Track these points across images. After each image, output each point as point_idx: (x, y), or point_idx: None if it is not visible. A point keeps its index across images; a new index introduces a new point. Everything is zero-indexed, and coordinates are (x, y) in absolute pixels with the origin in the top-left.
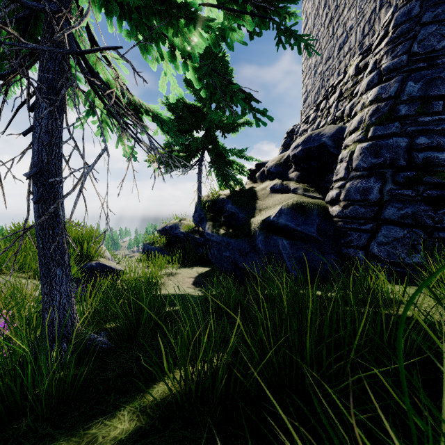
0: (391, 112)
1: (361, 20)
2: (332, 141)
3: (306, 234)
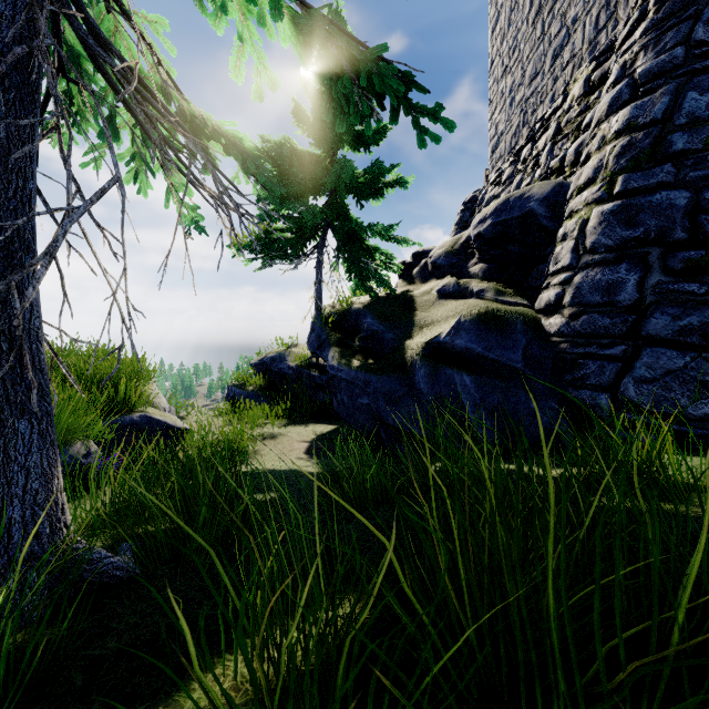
0: (657, 147)
1: (594, 4)
2: (546, 207)
3: (505, 365)
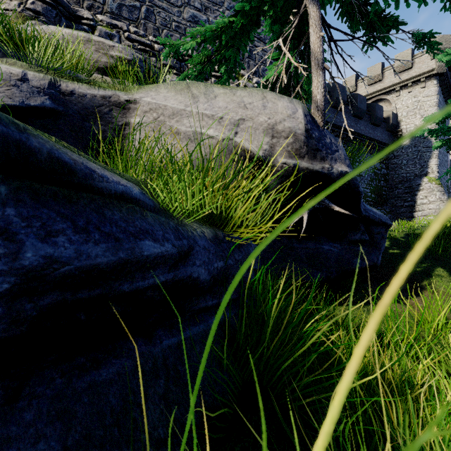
0: None
1: None
2: None
3: None
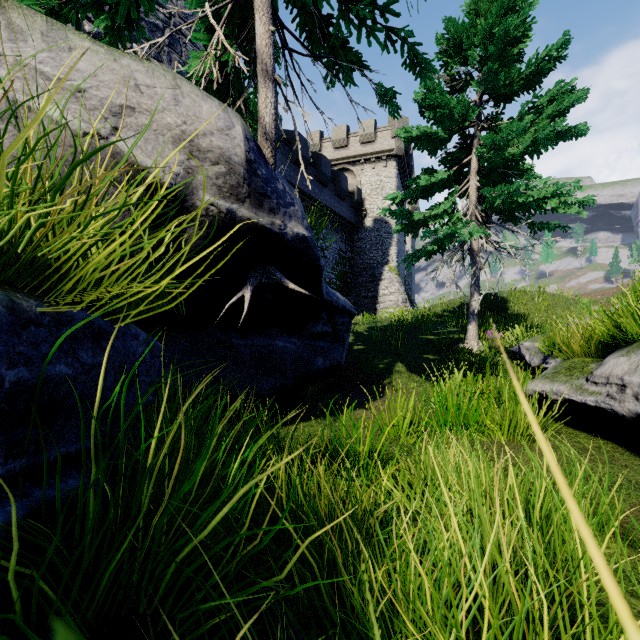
0: None
1: None
2: None
3: None
